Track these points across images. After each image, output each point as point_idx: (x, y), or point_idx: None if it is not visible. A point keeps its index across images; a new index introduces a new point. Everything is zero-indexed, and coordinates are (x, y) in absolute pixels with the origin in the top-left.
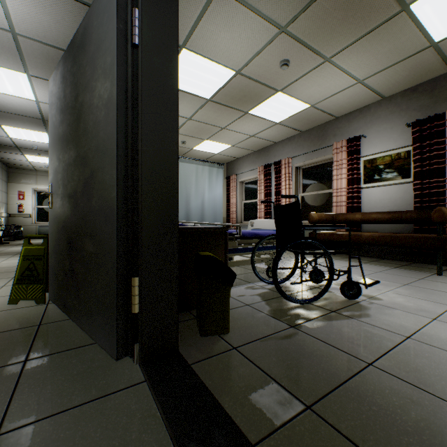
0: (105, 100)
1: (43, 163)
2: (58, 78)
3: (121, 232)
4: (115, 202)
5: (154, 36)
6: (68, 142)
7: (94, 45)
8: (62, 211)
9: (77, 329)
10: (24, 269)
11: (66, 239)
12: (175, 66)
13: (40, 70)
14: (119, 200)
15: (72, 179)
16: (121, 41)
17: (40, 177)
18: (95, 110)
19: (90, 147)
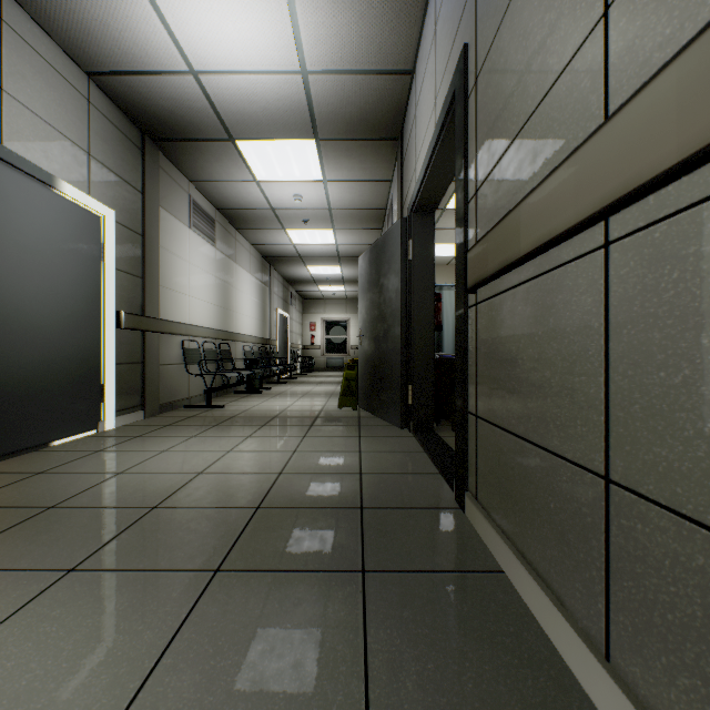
0: (395, 288)
1: (332, 292)
2: (366, 260)
3: (403, 361)
4: (400, 345)
5: (420, 252)
6: (373, 304)
7: (389, 254)
8: (369, 348)
9: (379, 421)
10: (345, 386)
11: (372, 366)
12: (432, 264)
13: (342, 225)
14: (402, 344)
15: (376, 328)
16: (403, 258)
17: (328, 306)
18: (390, 292)
19: (387, 311)
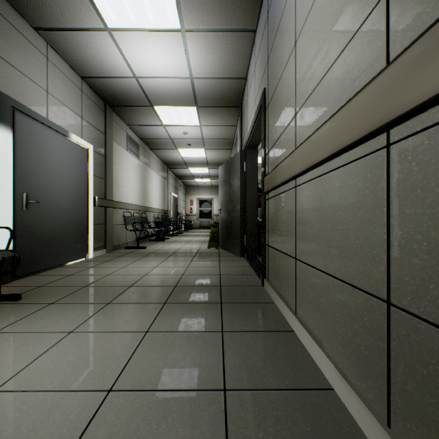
0: (237, 186)
1: (203, 182)
2: (223, 169)
3: (241, 223)
4: (240, 214)
5: (250, 168)
6: (226, 193)
7: (235, 168)
8: (224, 216)
9: (229, 254)
10: (211, 236)
11: (226, 226)
12: (256, 174)
13: (210, 147)
14: (241, 214)
15: (228, 206)
16: (241, 171)
17: (200, 190)
18: (235, 187)
19: (233, 197)
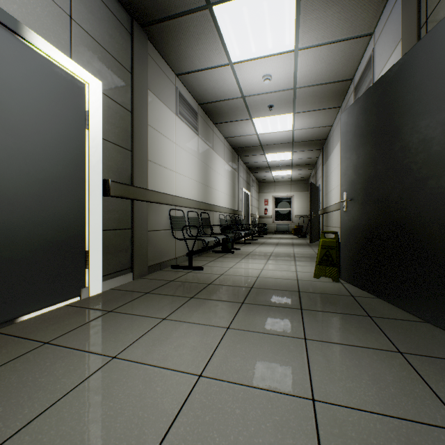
0: (441, 120)
1: (281, 176)
2: (355, 111)
3: None
4: None
5: None
6: (372, 159)
7: (421, 76)
8: (362, 213)
9: (388, 306)
10: (322, 255)
11: (368, 235)
12: None
13: (303, 107)
14: None
15: (380, 187)
16: None
17: (277, 187)
18: (422, 130)
19: (412, 160)
